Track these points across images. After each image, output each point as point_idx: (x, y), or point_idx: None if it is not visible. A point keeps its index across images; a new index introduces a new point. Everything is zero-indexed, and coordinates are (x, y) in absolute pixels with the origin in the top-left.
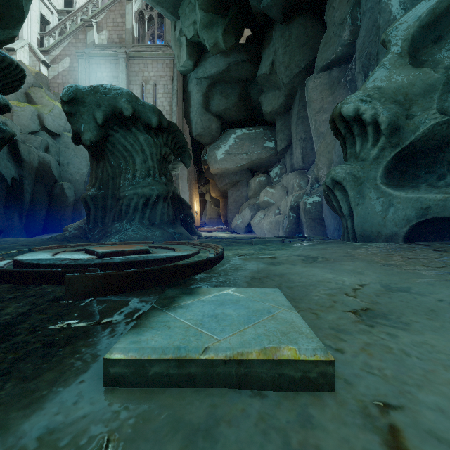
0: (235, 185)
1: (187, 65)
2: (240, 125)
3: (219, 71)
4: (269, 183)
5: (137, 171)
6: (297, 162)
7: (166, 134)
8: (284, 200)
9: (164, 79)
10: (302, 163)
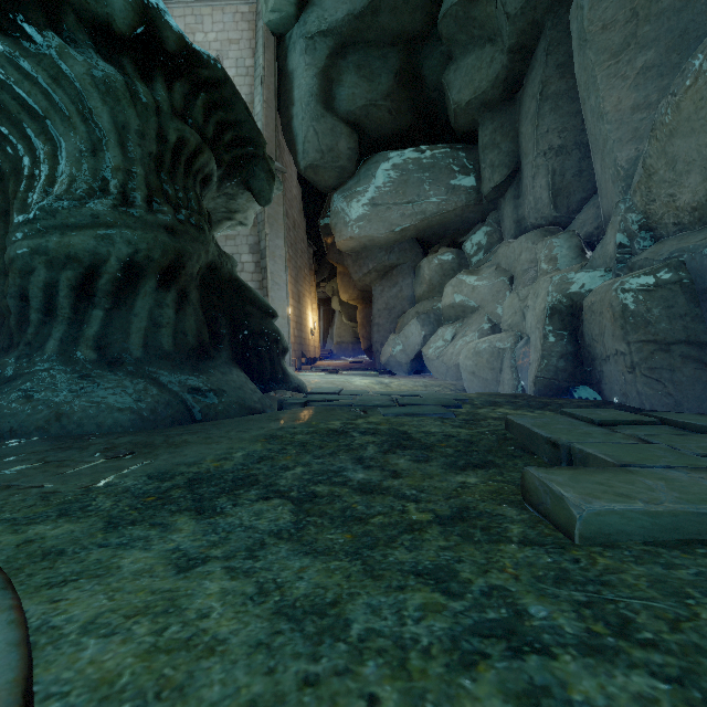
0: (389, 275)
1: (283, 5)
2: (398, 148)
3: (354, 12)
4: (462, 267)
5: (58, 179)
6: (537, 208)
7: (184, 86)
8: (512, 297)
9: (238, 46)
10: (552, 209)
